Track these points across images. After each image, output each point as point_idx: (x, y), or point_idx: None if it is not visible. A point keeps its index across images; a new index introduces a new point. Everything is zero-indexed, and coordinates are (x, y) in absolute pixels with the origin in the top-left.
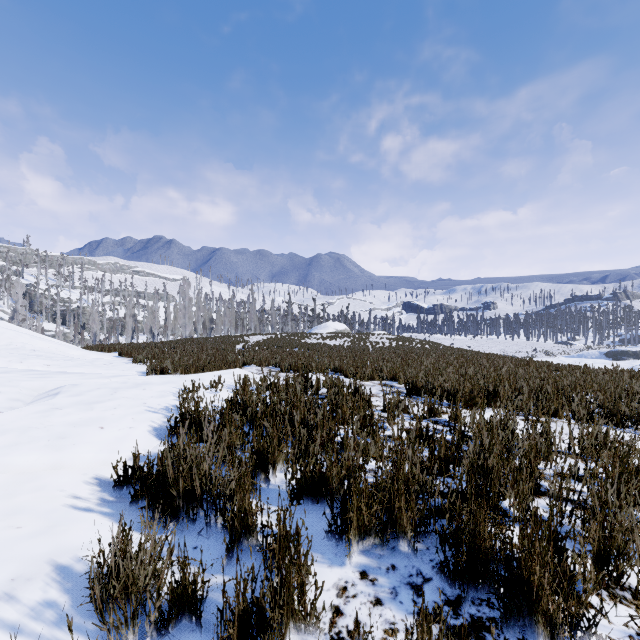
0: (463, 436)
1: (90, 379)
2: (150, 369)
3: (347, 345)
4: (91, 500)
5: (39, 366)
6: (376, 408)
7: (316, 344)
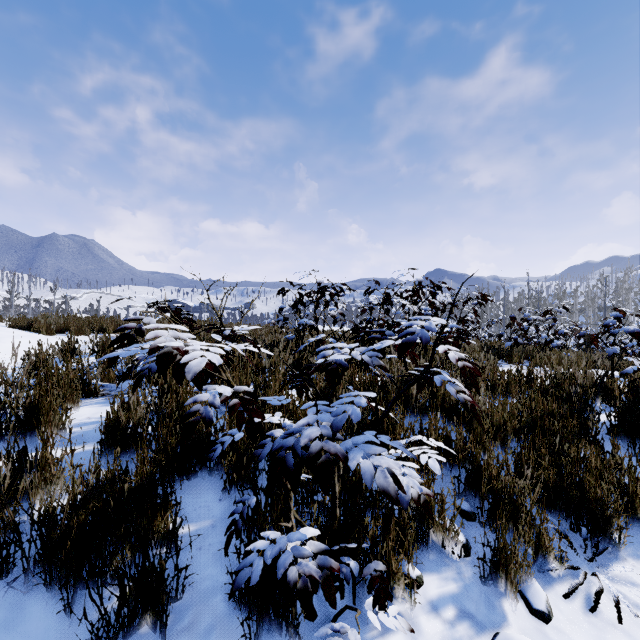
0: None
1: None
2: None
3: None
4: None
5: None
6: None
7: None
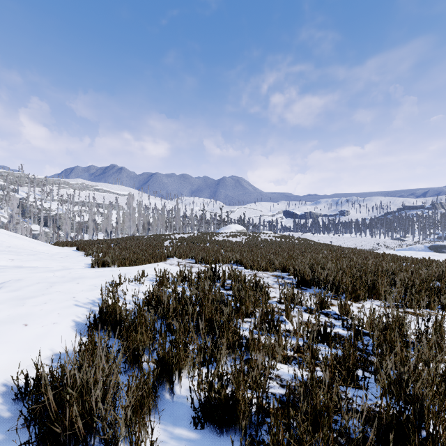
0: (358, 333)
1: (36, 273)
2: (94, 262)
3: (245, 241)
4: None
5: (4, 260)
6: (273, 299)
7: (222, 240)
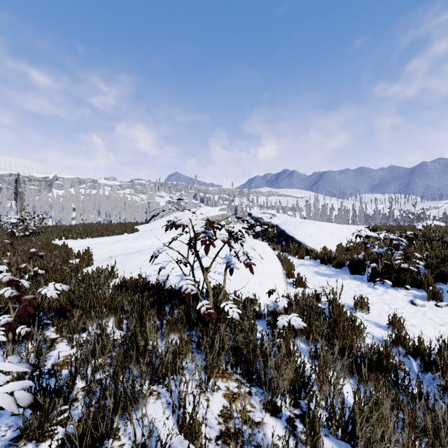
0: None
1: None
2: None
3: None
4: None
5: None
6: None
7: None
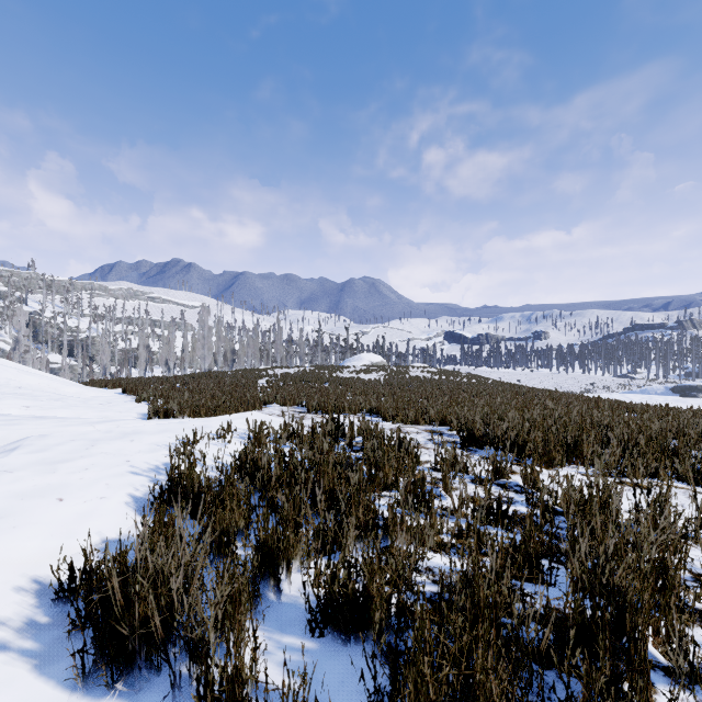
0: (548, 511)
1: (68, 426)
2: (152, 410)
3: (384, 380)
4: (13, 625)
5: (15, 408)
6: (425, 465)
7: (349, 378)
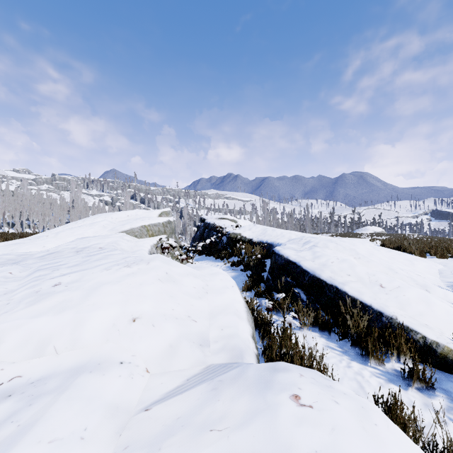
0: None
1: None
2: None
3: None
4: None
5: None
6: None
7: None
